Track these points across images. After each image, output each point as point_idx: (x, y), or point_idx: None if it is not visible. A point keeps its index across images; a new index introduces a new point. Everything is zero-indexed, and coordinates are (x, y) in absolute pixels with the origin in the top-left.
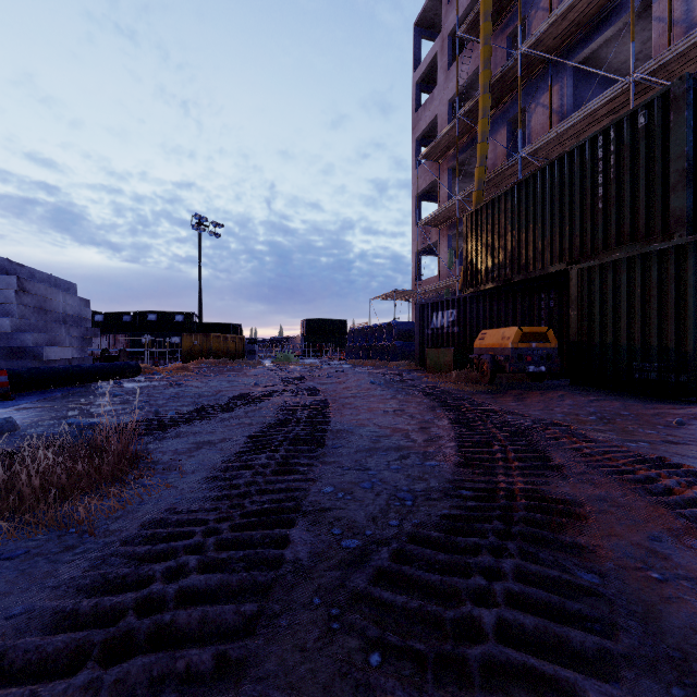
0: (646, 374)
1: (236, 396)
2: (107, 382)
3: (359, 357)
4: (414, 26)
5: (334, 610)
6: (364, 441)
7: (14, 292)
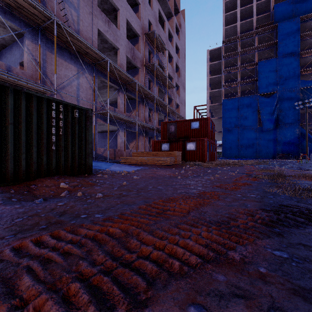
0: None
1: None
2: None
3: None
4: None
5: None
6: None
7: None
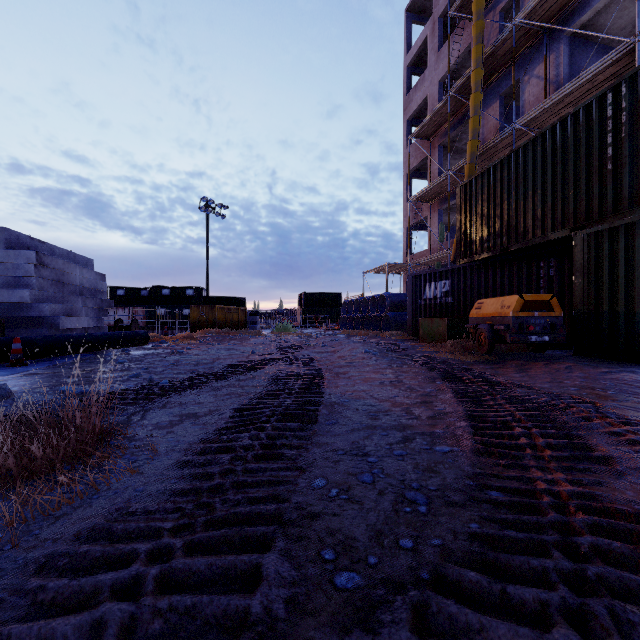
0: None
1: (232, 365)
2: (116, 350)
3: (353, 328)
4: (405, 12)
5: None
6: (360, 417)
7: (33, 266)
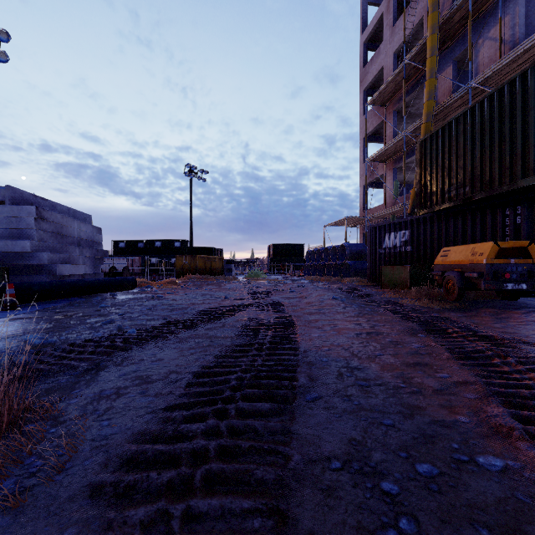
0: None
1: (204, 311)
2: (106, 294)
3: (316, 274)
4: None
5: None
6: (348, 388)
7: (34, 219)
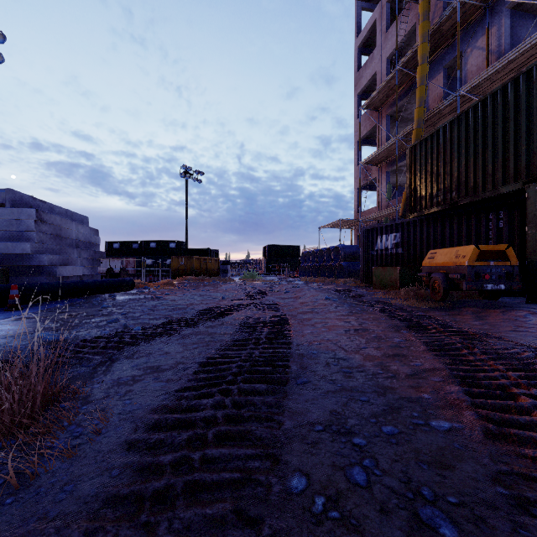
0: None
1: (203, 310)
2: (105, 295)
3: (310, 275)
4: (356, 0)
5: None
6: (333, 374)
7: (34, 222)
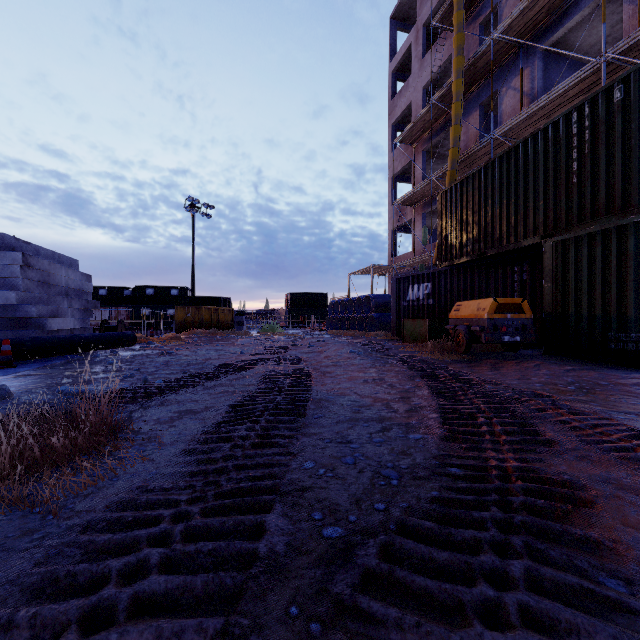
0: (622, 344)
1: (222, 365)
2: (104, 351)
3: (339, 328)
4: (390, 19)
5: (314, 625)
6: (345, 411)
7: (19, 267)
